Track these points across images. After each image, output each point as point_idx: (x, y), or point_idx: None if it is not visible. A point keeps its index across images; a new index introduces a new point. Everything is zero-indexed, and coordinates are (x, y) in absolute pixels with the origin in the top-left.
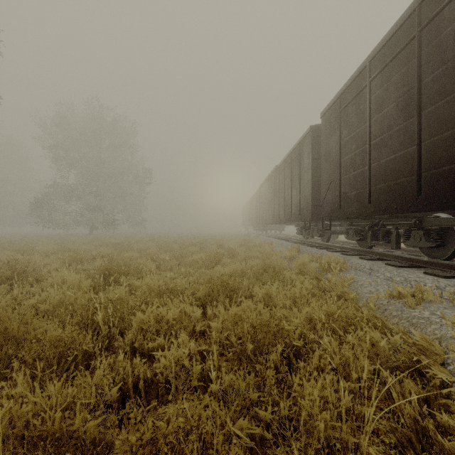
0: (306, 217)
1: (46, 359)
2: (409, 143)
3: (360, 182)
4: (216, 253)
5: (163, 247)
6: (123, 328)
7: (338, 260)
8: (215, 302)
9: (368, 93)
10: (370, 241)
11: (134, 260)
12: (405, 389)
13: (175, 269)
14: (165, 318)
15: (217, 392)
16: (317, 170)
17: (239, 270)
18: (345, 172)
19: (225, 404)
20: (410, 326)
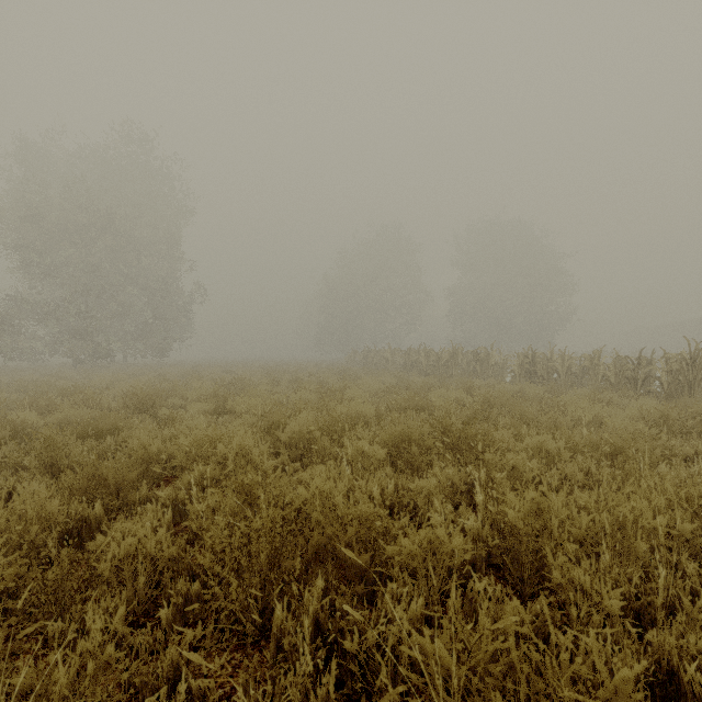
0: None
1: None
2: None
3: None
4: None
5: None
6: None
7: None
8: None
9: None
10: None
11: None
12: None
13: None
14: None
15: None
16: None
17: None
18: None
19: None
20: None
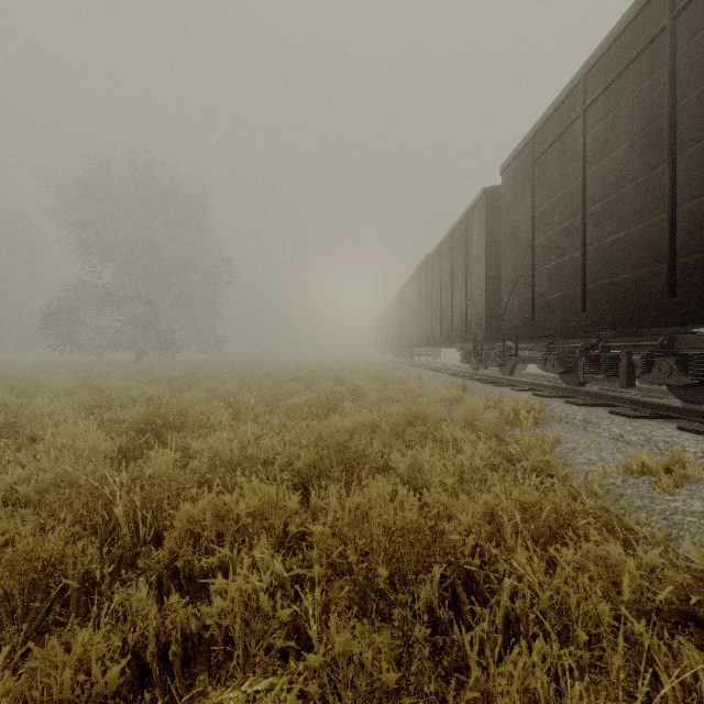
0: (477, 336)
1: (8, 594)
2: (655, 210)
3: (568, 277)
4: (331, 393)
5: (248, 384)
6: (162, 528)
7: (531, 406)
8: (325, 480)
9: (581, 129)
10: (582, 374)
11: (197, 405)
12: (684, 666)
13: (263, 419)
14: (233, 512)
15: (318, 669)
16: (494, 259)
17: (368, 422)
18: (542, 261)
19: (334, 690)
20: (670, 528)
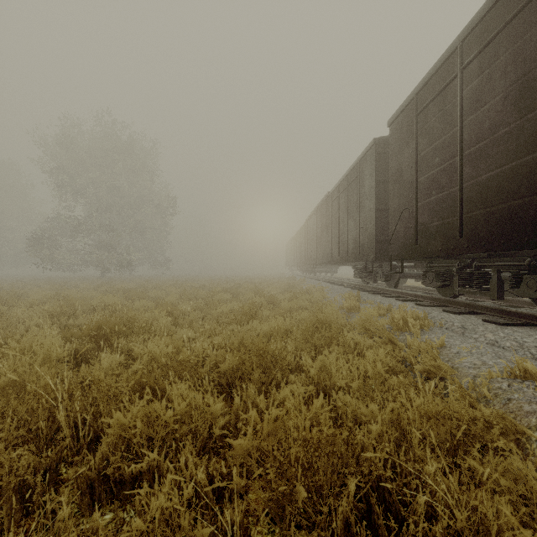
0: (368, 257)
1: None
2: (527, 150)
3: (447, 208)
4: (252, 303)
5: (186, 294)
6: (102, 428)
7: (417, 314)
8: (246, 382)
9: (459, 85)
10: (458, 288)
11: (143, 313)
12: None
13: (196, 325)
14: (162, 418)
15: None
16: (382, 195)
17: (282, 328)
18: (424, 196)
19: None
20: None
